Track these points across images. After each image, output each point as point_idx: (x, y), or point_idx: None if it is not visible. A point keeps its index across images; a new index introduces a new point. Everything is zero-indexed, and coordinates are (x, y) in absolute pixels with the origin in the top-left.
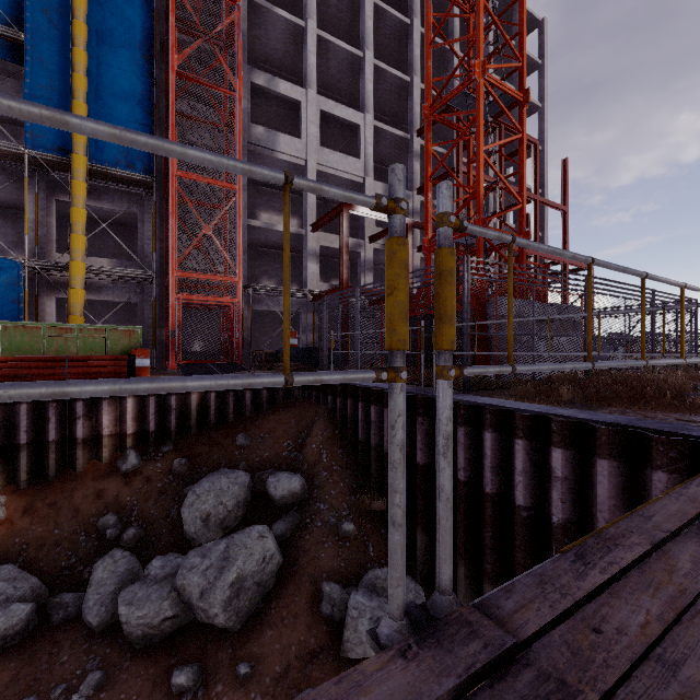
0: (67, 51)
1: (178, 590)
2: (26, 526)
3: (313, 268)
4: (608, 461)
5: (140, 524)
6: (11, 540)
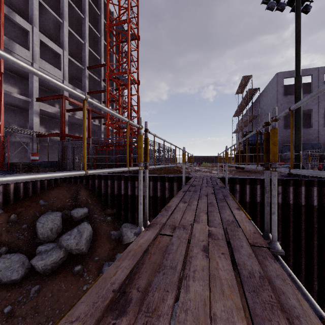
0: None
1: (65, 247)
2: None
3: (37, 120)
4: (176, 182)
5: (2, 246)
6: None
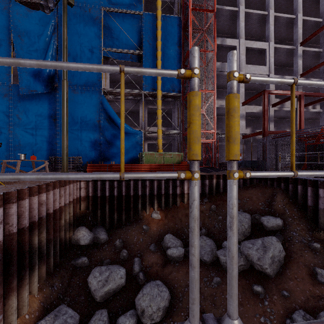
0: (154, 53)
1: (245, 255)
2: (167, 222)
3: (242, 123)
4: None
5: (204, 228)
6: (164, 226)
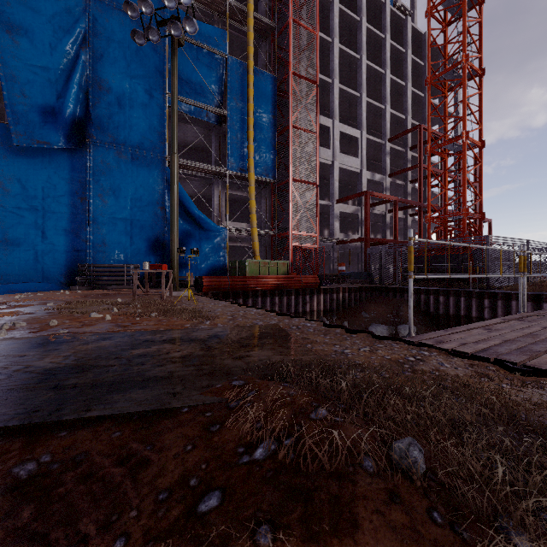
0: (243, 118)
1: None
2: None
3: (336, 225)
4: None
5: None
6: None
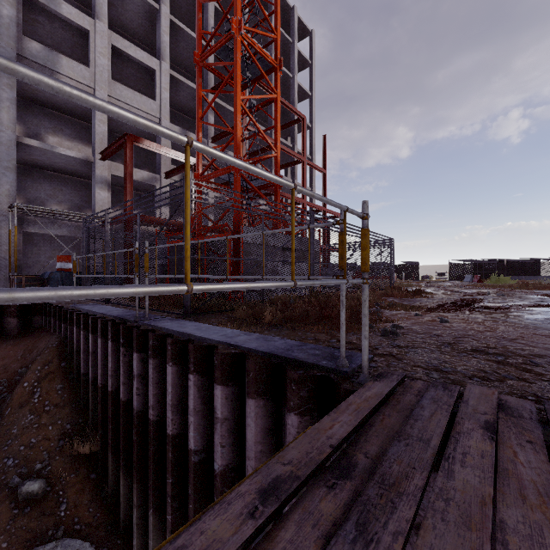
0: None
1: None
2: None
3: (103, 195)
4: (255, 400)
5: None
6: None
